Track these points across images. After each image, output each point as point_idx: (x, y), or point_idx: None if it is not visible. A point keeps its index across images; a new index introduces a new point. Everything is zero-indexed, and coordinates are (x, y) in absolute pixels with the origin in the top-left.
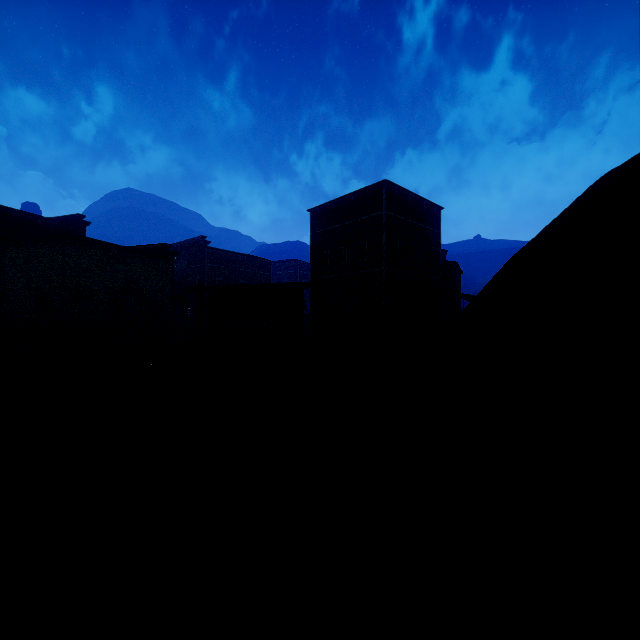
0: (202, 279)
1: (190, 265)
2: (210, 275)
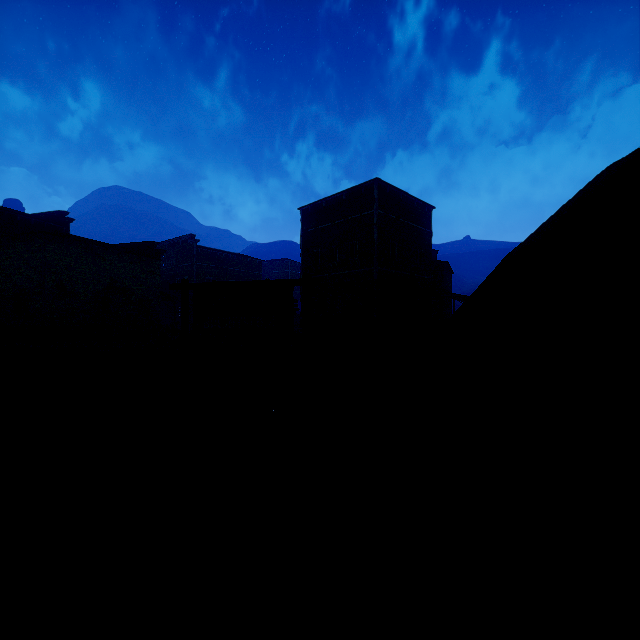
0: (191, 278)
1: (178, 264)
2: (199, 274)
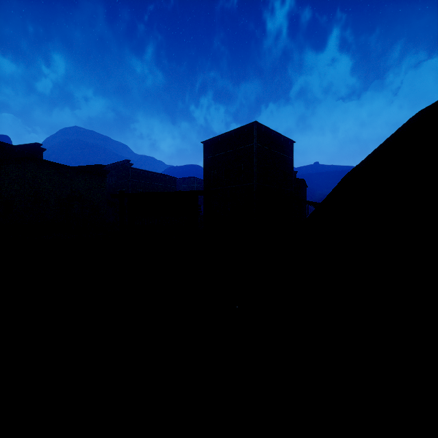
0: (127, 190)
1: (119, 180)
2: (133, 187)
